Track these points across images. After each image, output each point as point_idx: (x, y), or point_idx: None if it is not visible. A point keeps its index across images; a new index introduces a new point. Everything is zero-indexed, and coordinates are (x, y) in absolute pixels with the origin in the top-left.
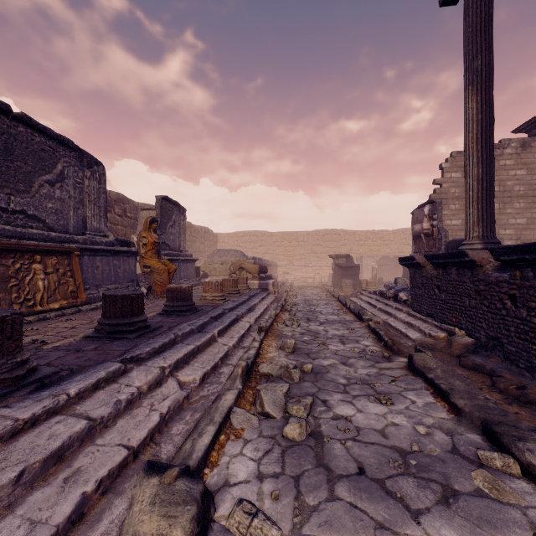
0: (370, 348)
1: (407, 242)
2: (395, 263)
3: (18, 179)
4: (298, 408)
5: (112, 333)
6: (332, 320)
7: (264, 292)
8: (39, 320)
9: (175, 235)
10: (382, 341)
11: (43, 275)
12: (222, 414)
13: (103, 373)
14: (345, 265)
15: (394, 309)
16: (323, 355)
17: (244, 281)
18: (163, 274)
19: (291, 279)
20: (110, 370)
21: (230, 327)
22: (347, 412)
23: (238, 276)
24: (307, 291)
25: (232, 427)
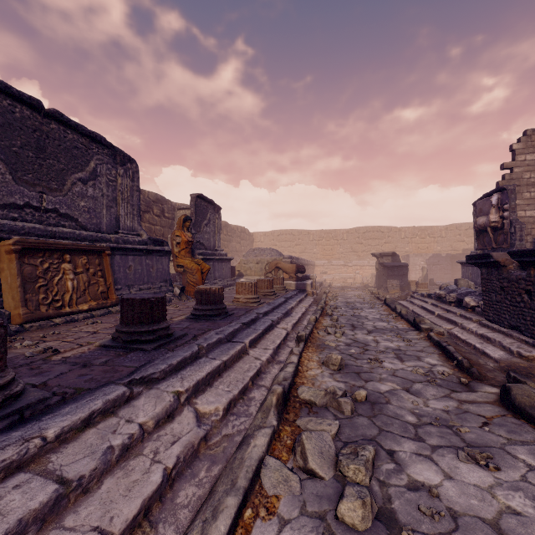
0: (439, 369)
1: (462, 238)
2: (448, 262)
3: (51, 177)
4: (356, 468)
5: (129, 343)
6: (382, 328)
7: (301, 294)
8: (66, 322)
9: (210, 234)
10: (453, 359)
11: (72, 275)
12: (248, 474)
13: (100, 402)
14: (391, 265)
15: (459, 317)
16: (378, 376)
17: (280, 282)
18: (196, 274)
19: (330, 279)
20: (110, 398)
21: (264, 335)
22: (429, 477)
23: (273, 276)
24: (348, 293)
25: (262, 492)
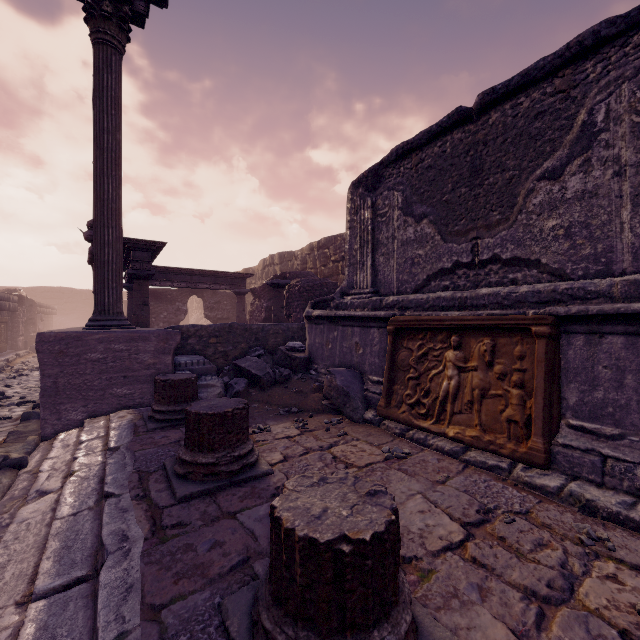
0: None
1: None
2: None
3: (492, 206)
4: None
5: None
6: None
7: None
8: (411, 439)
9: None
10: None
11: (452, 370)
12: None
13: (113, 439)
14: None
15: None
16: None
17: None
18: None
19: None
20: (110, 441)
21: None
22: None
23: None
24: None
25: None
